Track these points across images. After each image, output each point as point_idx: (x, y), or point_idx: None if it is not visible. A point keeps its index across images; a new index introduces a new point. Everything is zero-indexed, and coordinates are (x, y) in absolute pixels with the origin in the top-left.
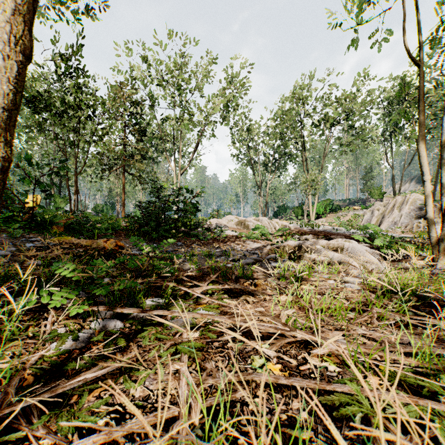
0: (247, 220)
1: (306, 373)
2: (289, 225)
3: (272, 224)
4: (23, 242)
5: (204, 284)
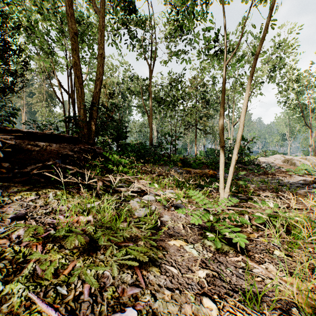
0: (293, 159)
1: (314, 218)
2: None
3: None
4: (175, 170)
5: (266, 192)
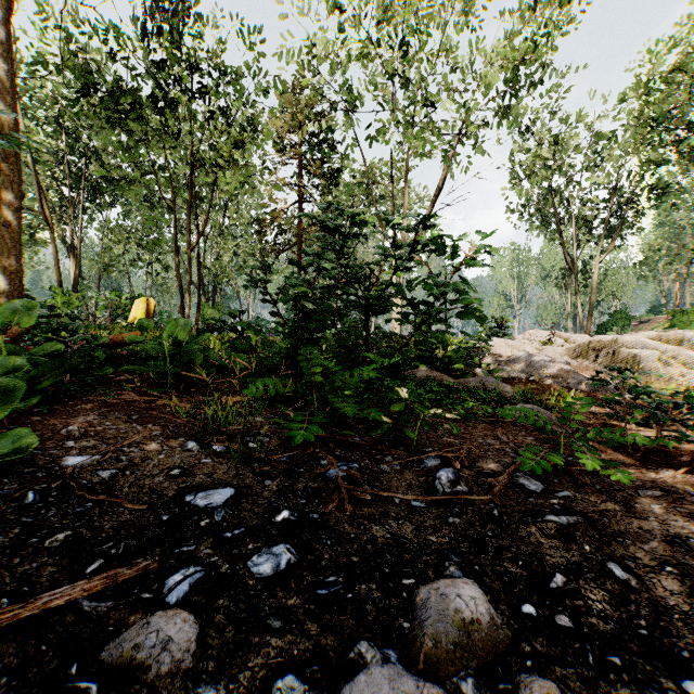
0: (621, 342)
1: None
2: None
3: None
4: None
5: None
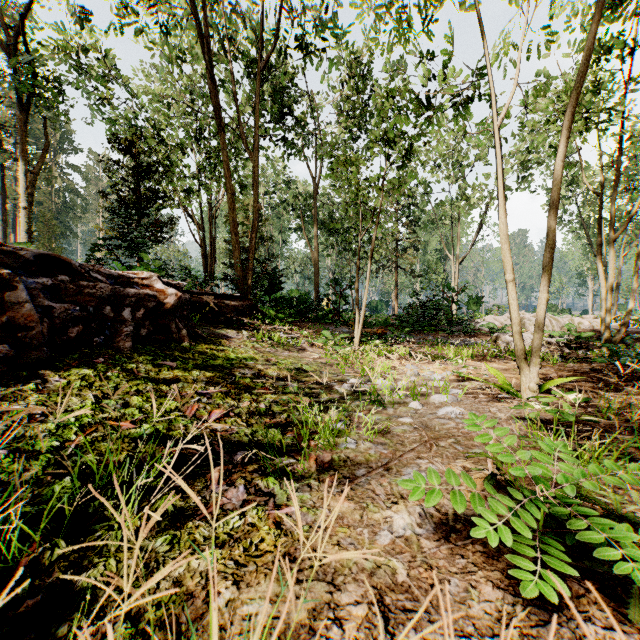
0: (525, 317)
1: None
2: (594, 323)
3: (558, 321)
4: (341, 329)
5: (412, 344)
